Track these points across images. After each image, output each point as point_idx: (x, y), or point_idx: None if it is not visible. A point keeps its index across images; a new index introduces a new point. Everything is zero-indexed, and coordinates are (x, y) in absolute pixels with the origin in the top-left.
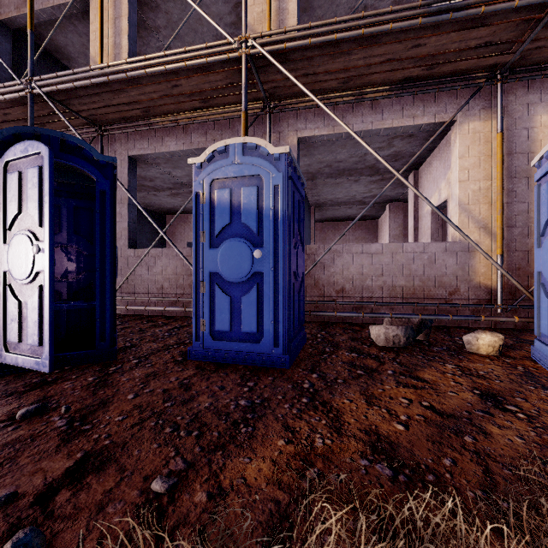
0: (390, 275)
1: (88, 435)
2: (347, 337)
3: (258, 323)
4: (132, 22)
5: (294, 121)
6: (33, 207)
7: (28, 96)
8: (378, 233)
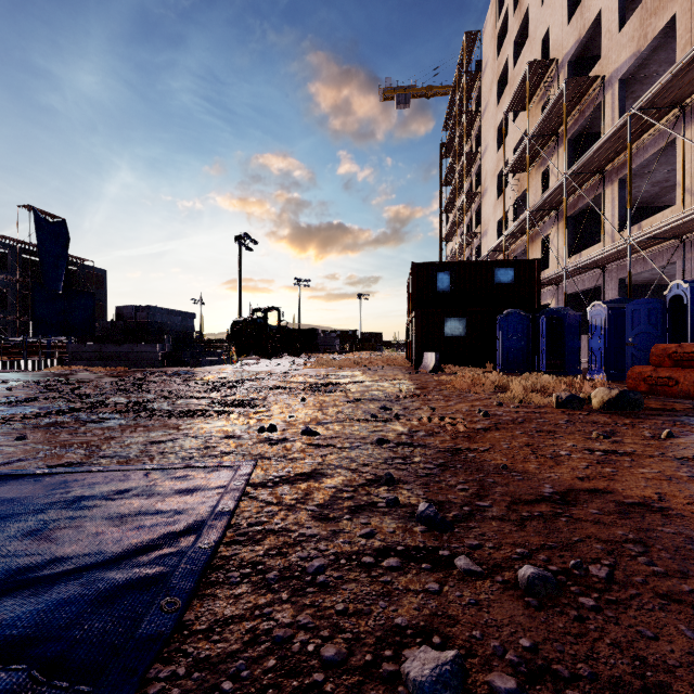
0: None
1: None
2: None
3: (601, 365)
4: (621, 198)
5: None
6: (543, 332)
7: (564, 274)
8: None
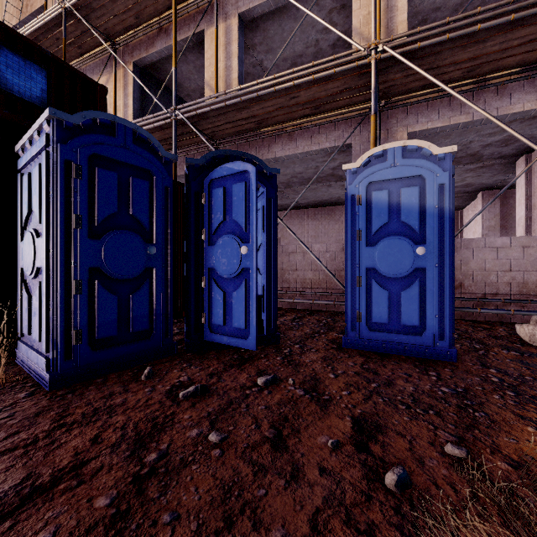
0: (520, 270)
1: (335, 404)
2: (485, 335)
3: (418, 316)
4: (240, 45)
5: (404, 116)
6: (239, 216)
7: (173, 122)
8: (462, 224)
